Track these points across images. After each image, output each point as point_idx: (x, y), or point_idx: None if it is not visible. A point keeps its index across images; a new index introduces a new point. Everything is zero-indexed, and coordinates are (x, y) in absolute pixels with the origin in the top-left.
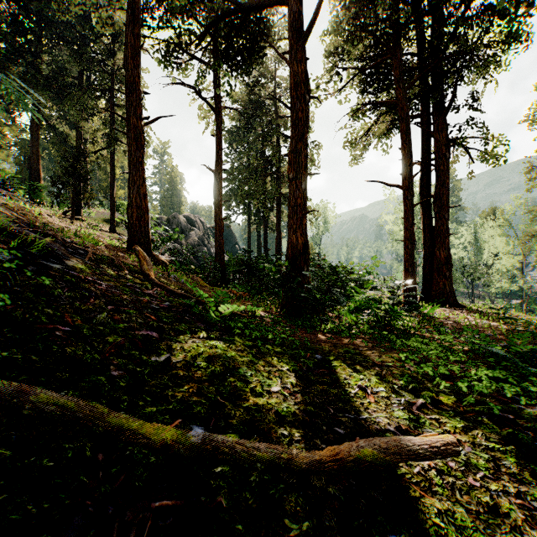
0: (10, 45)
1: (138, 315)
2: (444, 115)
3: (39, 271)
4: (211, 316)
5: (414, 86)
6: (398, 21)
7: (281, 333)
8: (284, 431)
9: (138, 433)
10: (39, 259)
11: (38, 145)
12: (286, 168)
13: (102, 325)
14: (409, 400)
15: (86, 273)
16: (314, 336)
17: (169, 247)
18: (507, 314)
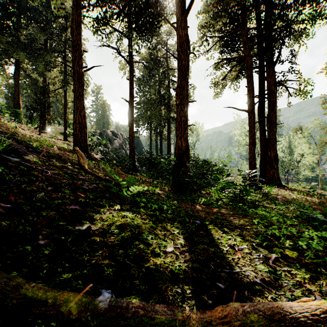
0: (0, 23)
1: (71, 194)
2: (273, 66)
3: (0, 162)
4: (124, 194)
5: (254, 48)
6: (245, 6)
7: (172, 205)
8: (178, 289)
9: (48, 304)
10: (3, 154)
11: (18, 86)
12: (173, 101)
13: (40, 202)
14: (266, 255)
15: (37, 164)
16: (193, 206)
17: (100, 149)
18: (314, 191)
